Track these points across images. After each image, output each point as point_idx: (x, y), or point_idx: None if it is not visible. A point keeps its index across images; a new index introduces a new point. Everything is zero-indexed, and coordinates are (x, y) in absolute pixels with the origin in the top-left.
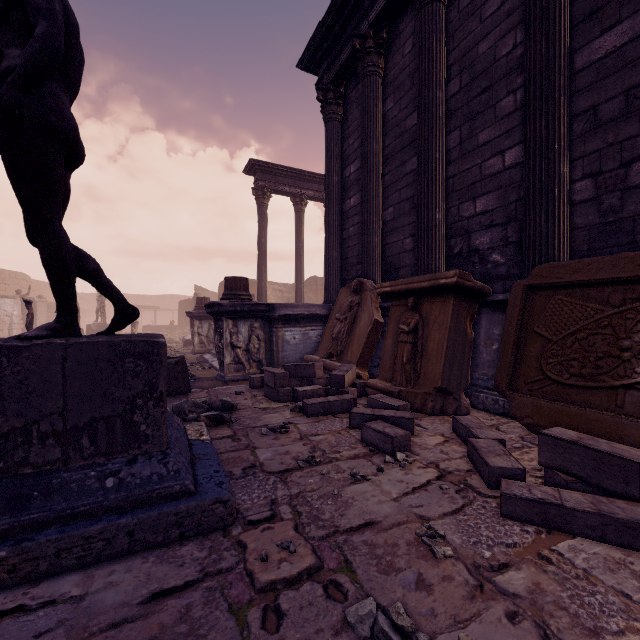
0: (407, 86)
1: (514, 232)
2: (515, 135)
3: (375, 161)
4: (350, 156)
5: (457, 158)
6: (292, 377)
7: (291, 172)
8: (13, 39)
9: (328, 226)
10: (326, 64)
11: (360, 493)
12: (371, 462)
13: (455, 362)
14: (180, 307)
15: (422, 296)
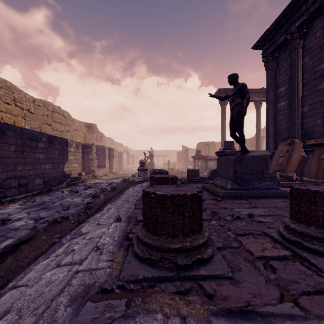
0: (318, 51)
1: None
2: None
3: (298, 86)
4: (280, 84)
5: None
6: None
7: None
8: (237, 97)
9: (268, 116)
10: (267, 45)
11: None
12: None
13: None
14: (177, 155)
15: None
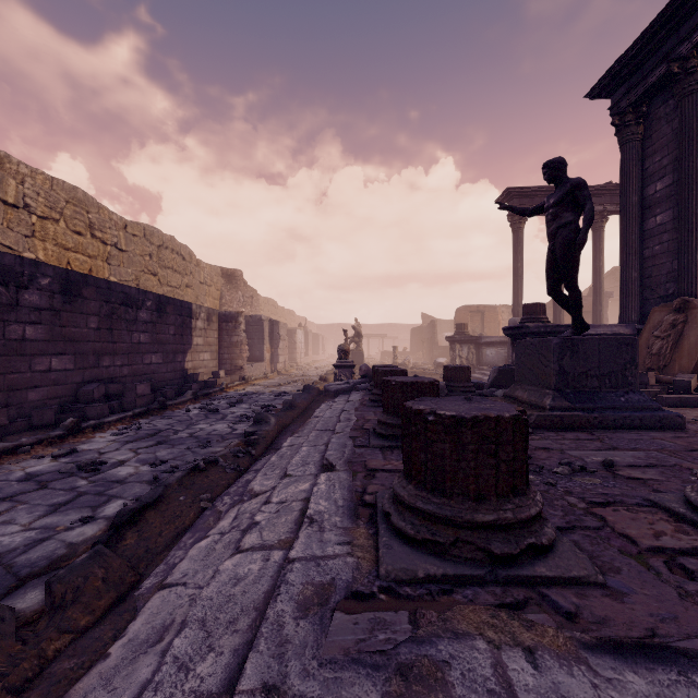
0: None
1: None
2: None
3: None
4: (655, 174)
5: None
6: None
7: (550, 191)
8: (565, 209)
9: (625, 247)
10: (624, 88)
11: None
12: None
13: None
14: (412, 334)
15: None
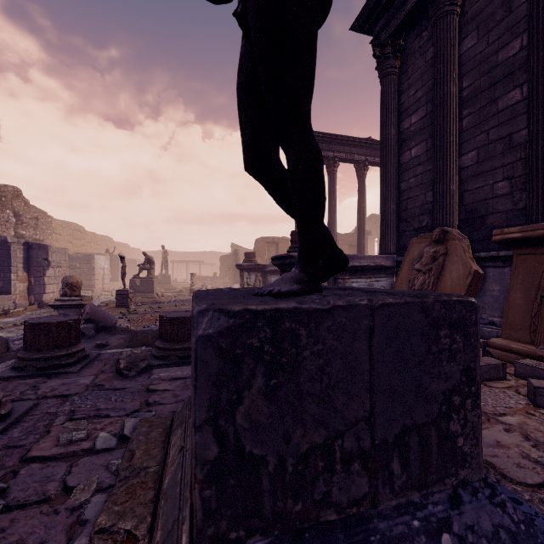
0: (499, 16)
1: None
2: None
3: (452, 104)
4: (410, 107)
5: None
6: None
7: (325, 137)
8: None
9: (385, 179)
10: (384, 19)
11: None
12: None
13: None
14: (221, 261)
15: None
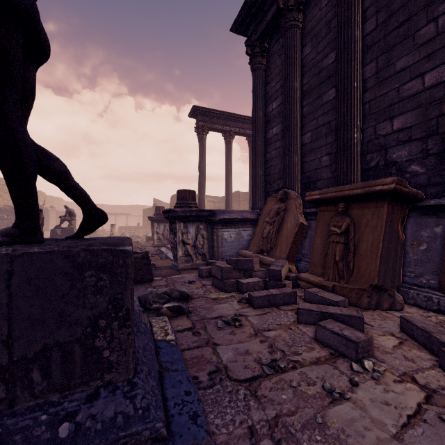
0: (324, 33)
1: (435, 144)
2: (436, 58)
3: (295, 96)
4: (272, 96)
5: (373, 85)
6: (233, 269)
7: (223, 114)
8: None
9: (255, 150)
10: (253, 26)
11: (348, 422)
12: (338, 370)
13: (389, 261)
14: (144, 213)
15: (352, 202)
